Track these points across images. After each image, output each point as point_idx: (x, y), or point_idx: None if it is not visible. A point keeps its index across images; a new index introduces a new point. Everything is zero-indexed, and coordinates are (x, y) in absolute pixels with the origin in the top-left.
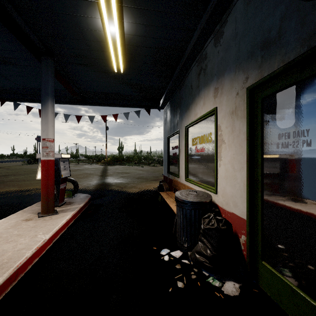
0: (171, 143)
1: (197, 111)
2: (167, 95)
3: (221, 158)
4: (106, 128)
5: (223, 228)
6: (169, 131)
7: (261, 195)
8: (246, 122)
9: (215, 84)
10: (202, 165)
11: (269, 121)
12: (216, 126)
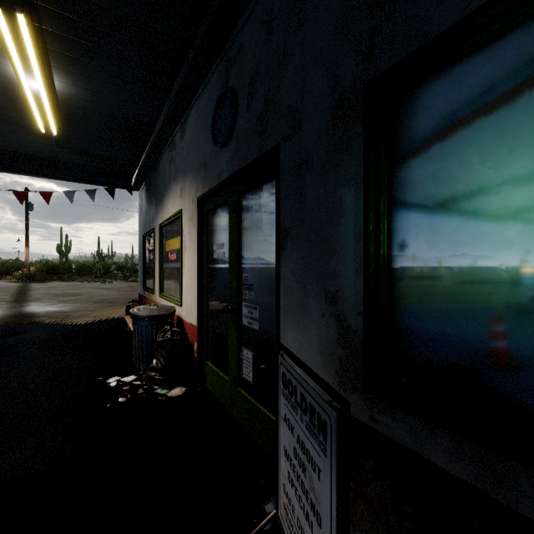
0: (147, 245)
1: (169, 208)
2: (139, 174)
3: (185, 266)
4: (28, 205)
5: (177, 338)
6: (145, 227)
7: (207, 300)
8: (197, 231)
9: (181, 183)
10: (174, 275)
11: (211, 233)
12: (181, 231)
